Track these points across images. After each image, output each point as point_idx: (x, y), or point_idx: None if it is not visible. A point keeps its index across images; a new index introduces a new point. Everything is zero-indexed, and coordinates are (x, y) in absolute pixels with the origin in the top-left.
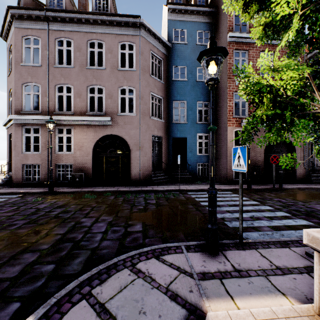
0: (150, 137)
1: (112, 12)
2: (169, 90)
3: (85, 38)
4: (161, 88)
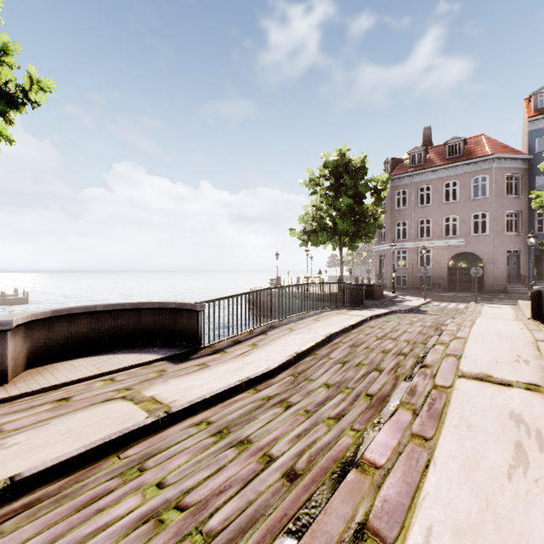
0: (504, 252)
1: (463, 151)
2: (530, 201)
3: (441, 182)
4: (518, 203)
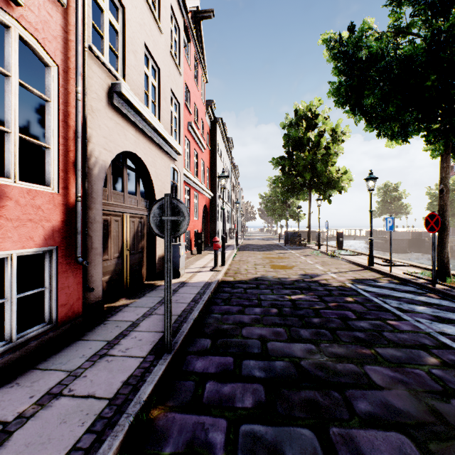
0: None
1: None
2: None
3: None
4: None
